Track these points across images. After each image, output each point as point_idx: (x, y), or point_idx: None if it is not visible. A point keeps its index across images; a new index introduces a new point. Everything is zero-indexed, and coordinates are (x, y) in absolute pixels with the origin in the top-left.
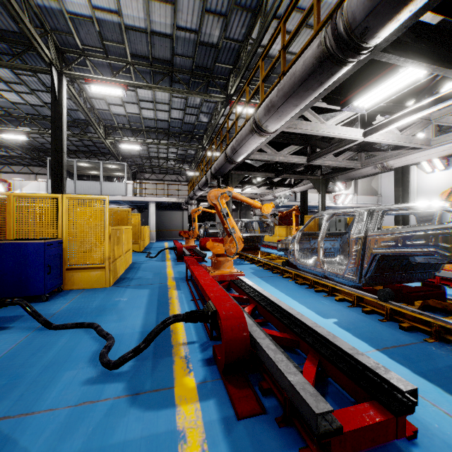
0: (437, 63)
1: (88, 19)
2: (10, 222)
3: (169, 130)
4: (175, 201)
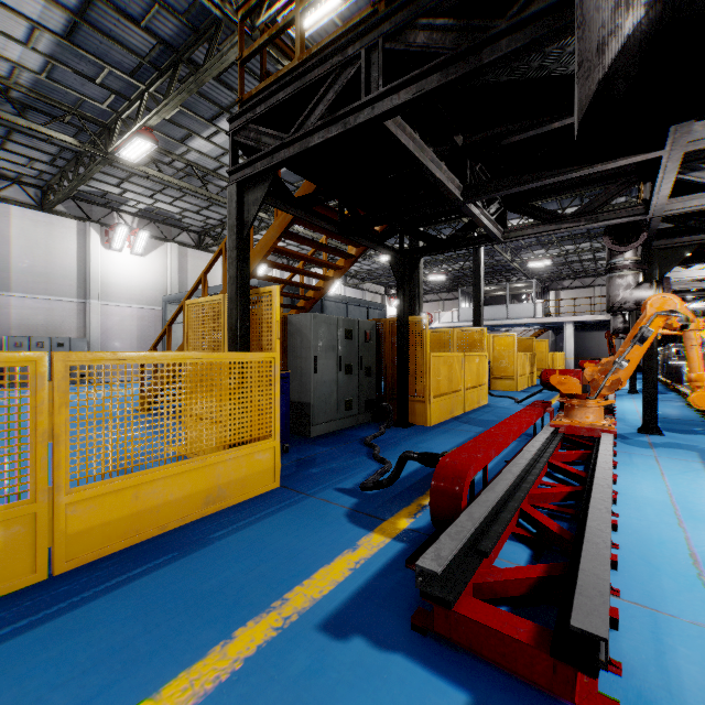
0: (699, 260)
1: None
2: None
3: (588, 233)
4: (602, 319)
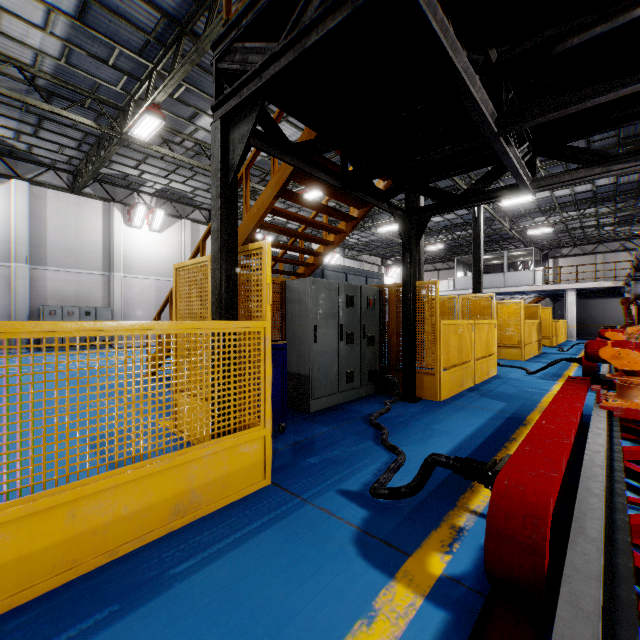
0: None
1: None
2: None
3: (594, 198)
4: (608, 286)
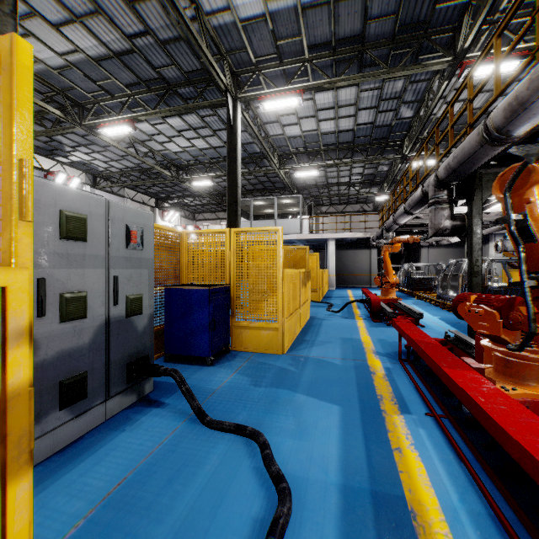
0: None
1: (261, 18)
2: (182, 264)
3: (353, 143)
4: (361, 237)
